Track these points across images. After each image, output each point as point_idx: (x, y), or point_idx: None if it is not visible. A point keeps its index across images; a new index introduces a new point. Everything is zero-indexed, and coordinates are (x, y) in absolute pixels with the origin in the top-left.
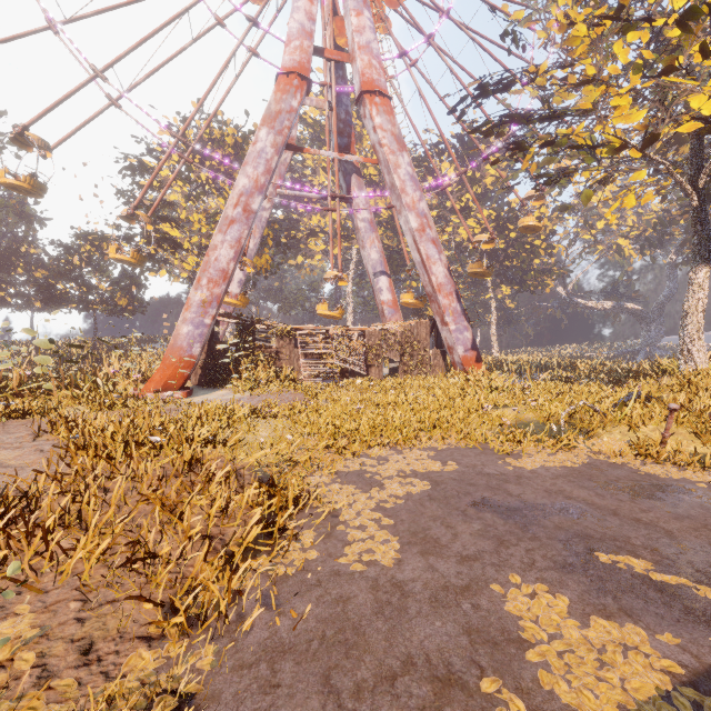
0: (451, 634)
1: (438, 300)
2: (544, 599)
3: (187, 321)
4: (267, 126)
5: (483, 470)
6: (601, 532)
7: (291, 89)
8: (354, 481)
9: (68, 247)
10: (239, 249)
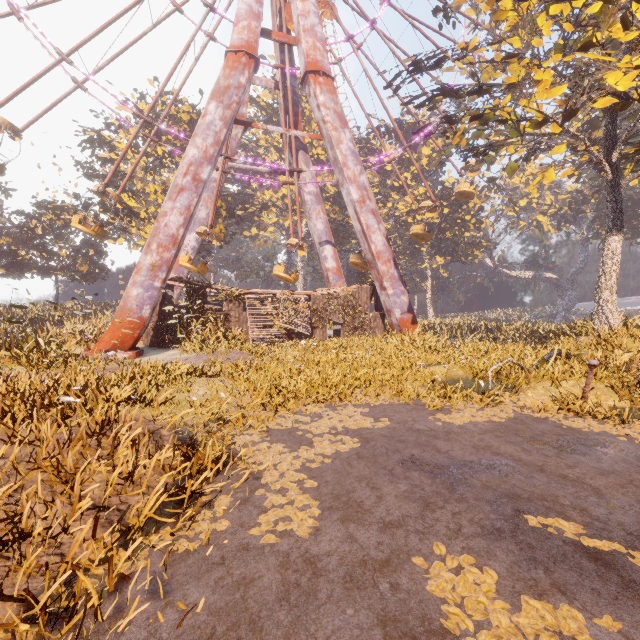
0: (363, 627)
1: (377, 266)
2: (471, 574)
3: (136, 284)
4: (216, 100)
5: (414, 426)
6: (529, 491)
7: (239, 66)
8: (284, 439)
9: (29, 215)
10: (188, 216)
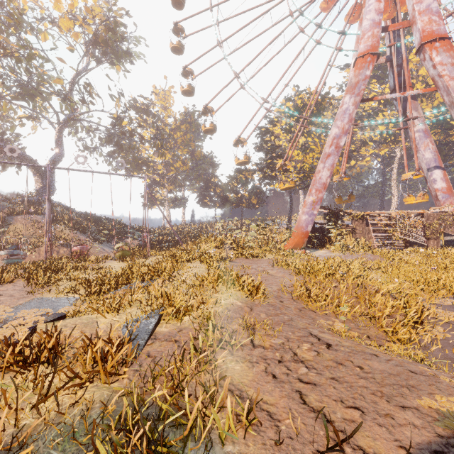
0: None
1: None
2: None
3: (304, 213)
4: (349, 93)
5: None
6: None
7: (365, 65)
8: (452, 310)
9: (232, 177)
10: (332, 170)
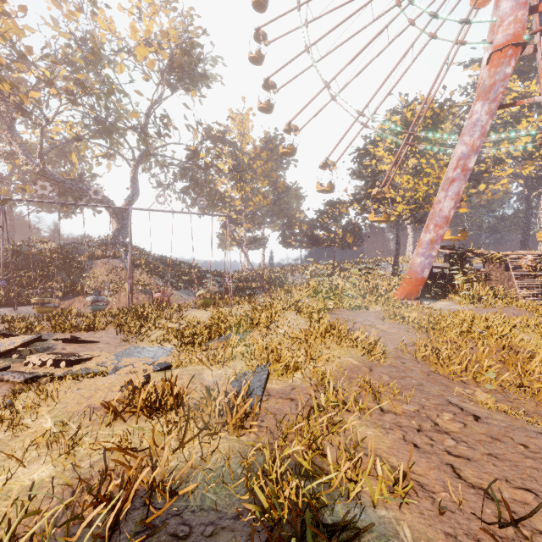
0: None
1: None
2: None
3: (419, 254)
4: (481, 99)
5: None
6: None
7: (505, 60)
8: None
9: (322, 211)
10: (457, 199)
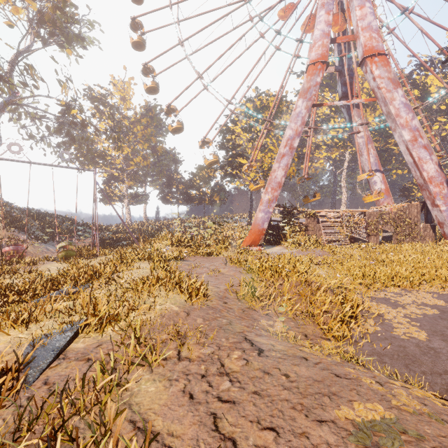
0: None
1: (428, 189)
2: None
3: (261, 211)
4: (302, 97)
5: None
6: None
7: (316, 72)
8: (384, 302)
9: (194, 174)
10: (287, 170)
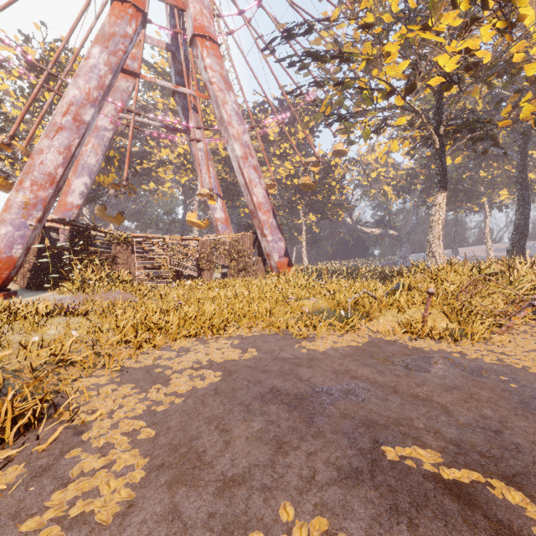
0: None
1: (258, 216)
2: None
3: (5, 222)
4: (100, 44)
5: (280, 355)
6: (385, 416)
7: (126, 16)
8: (138, 379)
9: None
10: (69, 156)
